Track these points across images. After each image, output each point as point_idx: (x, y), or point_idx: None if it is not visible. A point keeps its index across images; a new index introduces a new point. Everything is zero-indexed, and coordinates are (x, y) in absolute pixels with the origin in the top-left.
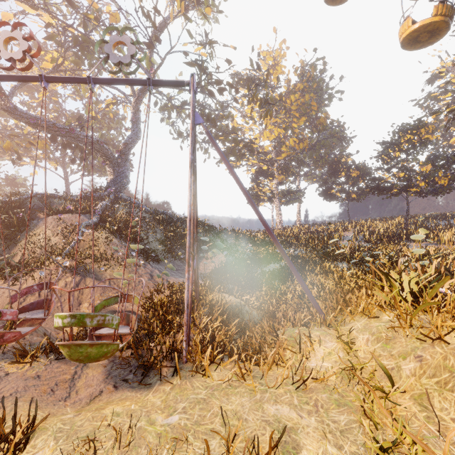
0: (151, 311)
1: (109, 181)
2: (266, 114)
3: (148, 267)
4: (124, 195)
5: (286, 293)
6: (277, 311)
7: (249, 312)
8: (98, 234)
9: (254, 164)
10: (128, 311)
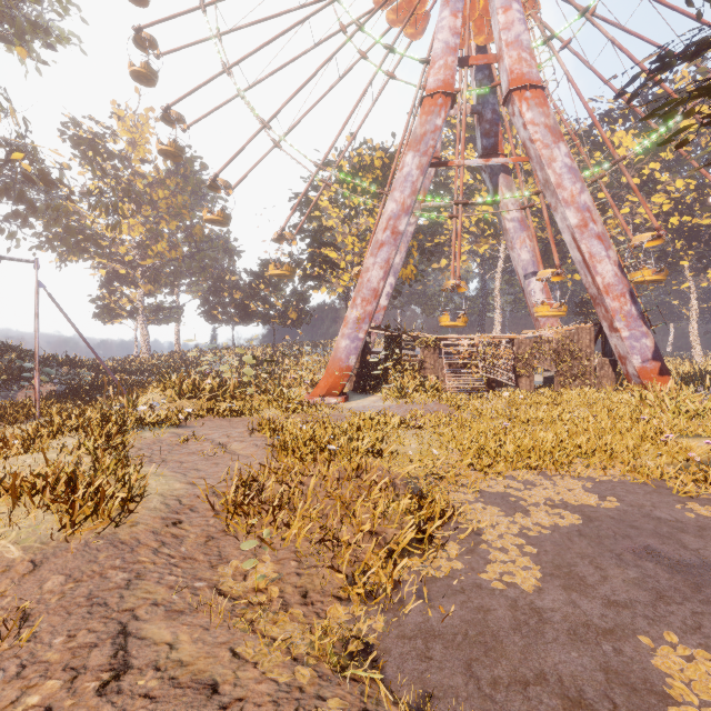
0: None
1: None
2: (115, 226)
3: None
4: None
5: None
6: None
7: None
8: None
9: (105, 262)
10: None
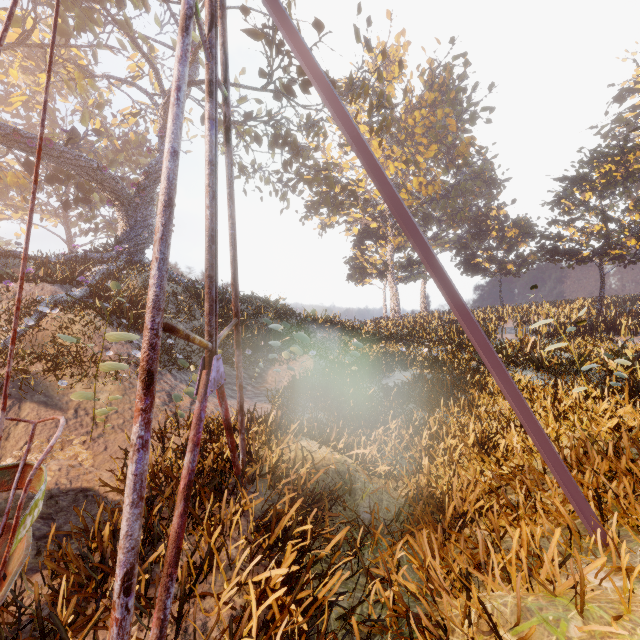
0: (100, 510)
1: (119, 235)
2: (380, 125)
3: (168, 379)
4: (145, 258)
5: (444, 438)
6: (443, 495)
7: (369, 488)
8: (74, 318)
9: (356, 221)
10: (74, 490)
